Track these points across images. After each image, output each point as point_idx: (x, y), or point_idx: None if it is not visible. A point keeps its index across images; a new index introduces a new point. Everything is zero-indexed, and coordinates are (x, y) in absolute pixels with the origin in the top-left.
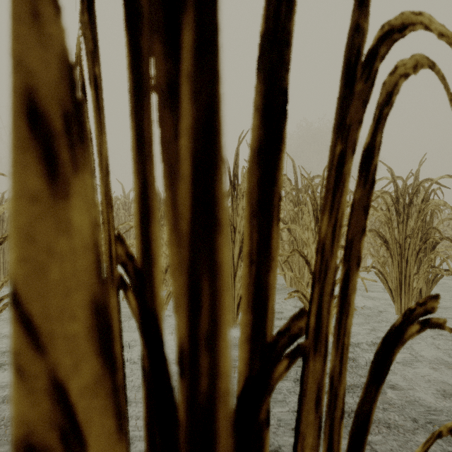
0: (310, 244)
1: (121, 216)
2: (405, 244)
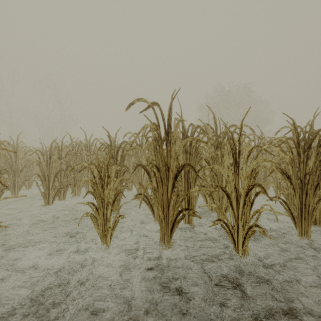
0: (230, 181)
1: (84, 155)
2: (304, 180)
